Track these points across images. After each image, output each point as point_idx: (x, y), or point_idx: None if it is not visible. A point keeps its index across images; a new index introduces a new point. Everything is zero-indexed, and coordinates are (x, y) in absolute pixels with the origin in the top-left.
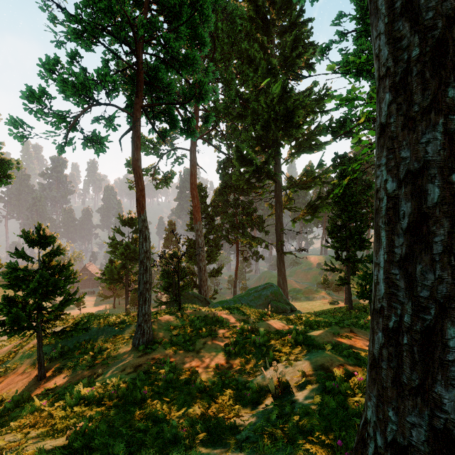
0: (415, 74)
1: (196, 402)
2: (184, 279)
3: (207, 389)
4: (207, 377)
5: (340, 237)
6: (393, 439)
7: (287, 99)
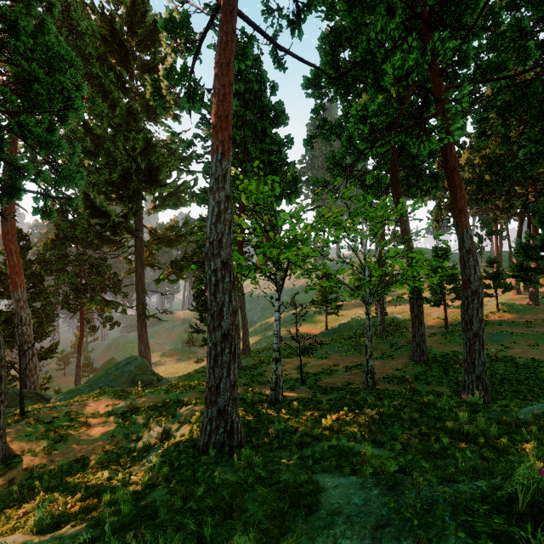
0: (216, 315)
1: (102, 470)
2: None
3: (105, 461)
4: (99, 457)
5: (204, 301)
6: (210, 417)
7: (152, 155)
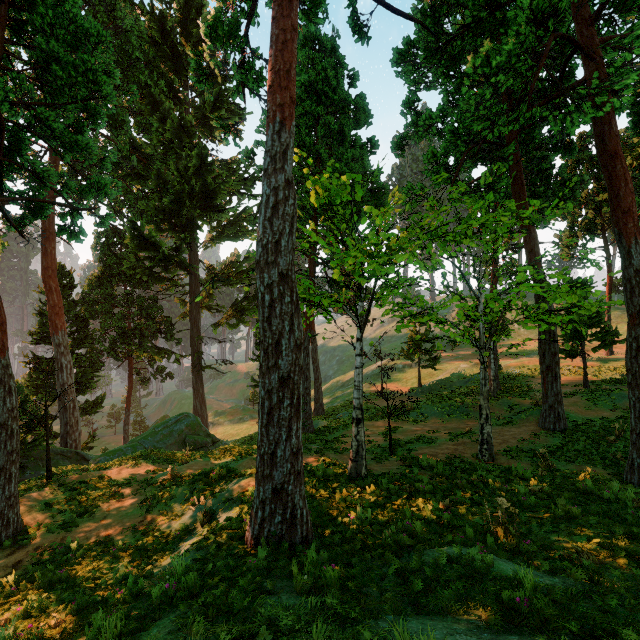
0: (270, 350)
1: (125, 559)
2: (36, 428)
3: (131, 547)
4: (125, 539)
5: None
6: (262, 499)
7: (207, 175)
